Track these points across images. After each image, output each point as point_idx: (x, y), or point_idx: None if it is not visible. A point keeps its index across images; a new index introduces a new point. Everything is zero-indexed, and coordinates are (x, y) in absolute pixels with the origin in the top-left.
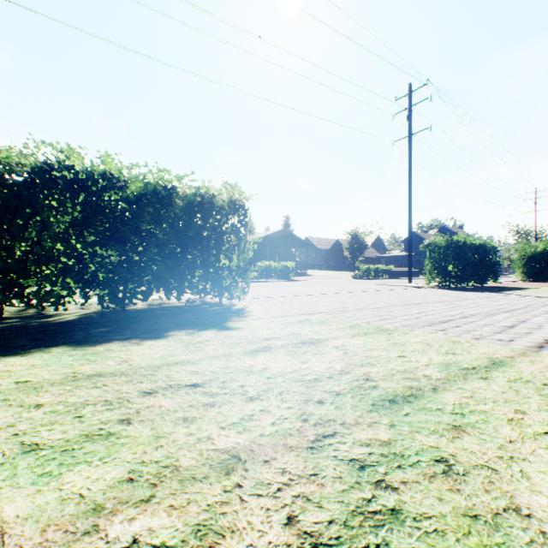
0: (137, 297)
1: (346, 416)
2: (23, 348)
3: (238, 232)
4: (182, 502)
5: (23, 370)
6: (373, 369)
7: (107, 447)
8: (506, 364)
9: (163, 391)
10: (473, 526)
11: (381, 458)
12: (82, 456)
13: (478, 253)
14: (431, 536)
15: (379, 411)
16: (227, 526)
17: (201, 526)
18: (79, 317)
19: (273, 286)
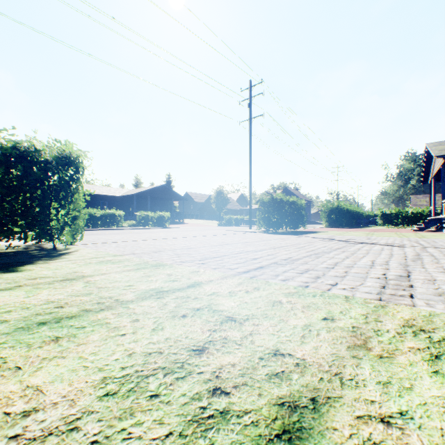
0: None
1: None
2: None
3: (67, 185)
4: None
5: None
6: (82, 298)
7: None
8: (198, 286)
9: None
10: None
11: None
12: None
13: (292, 207)
14: None
15: (13, 333)
16: None
17: None
18: None
19: (139, 232)
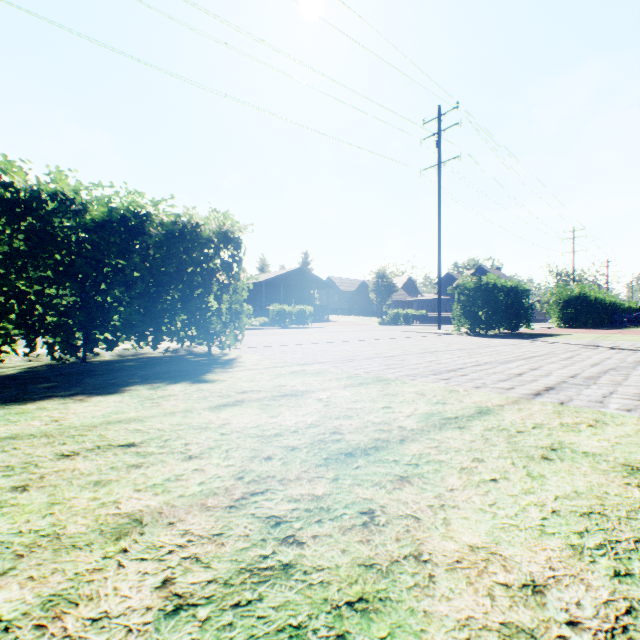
0: (97, 346)
1: (289, 472)
2: None
3: (229, 269)
4: (46, 572)
5: None
6: (348, 421)
7: None
8: (492, 412)
9: (86, 453)
10: (363, 575)
11: (304, 513)
12: None
13: (509, 296)
14: (313, 588)
15: (329, 465)
16: (87, 594)
17: (56, 596)
18: (21, 371)
19: (283, 333)
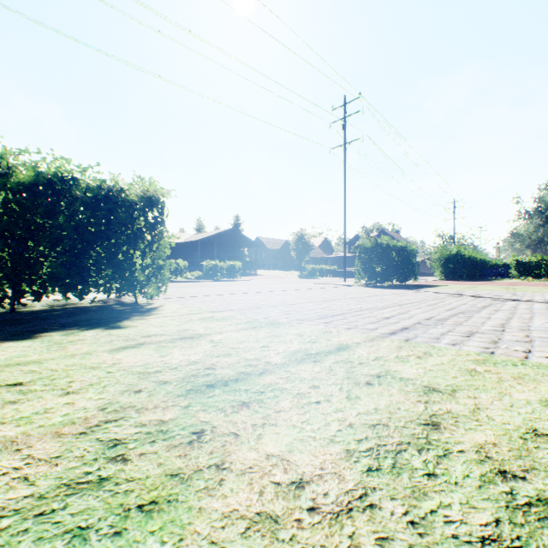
0: (22, 297)
1: (150, 402)
2: None
3: (152, 229)
4: None
5: None
6: (225, 359)
7: None
8: (348, 348)
9: None
10: (166, 482)
11: (143, 436)
12: None
13: (400, 254)
14: (116, 496)
15: (189, 395)
16: None
17: None
18: None
19: (212, 285)
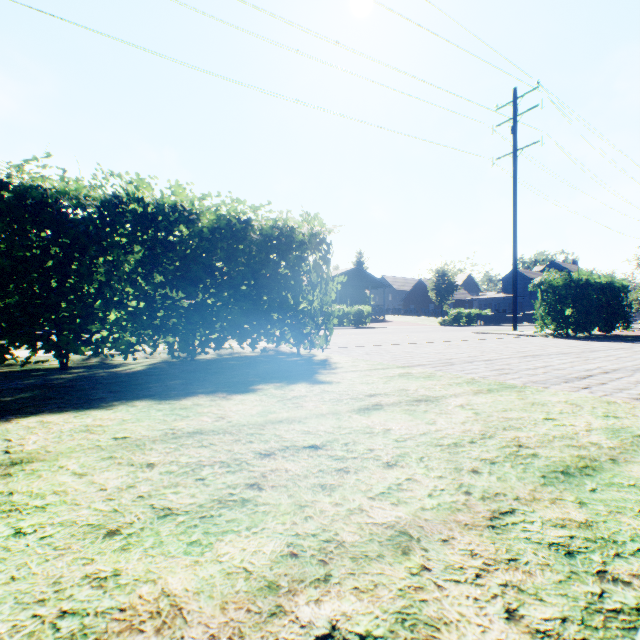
0: (211, 345)
1: (516, 490)
2: (104, 400)
3: (320, 270)
4: (367, 584)
5: (115, 425)
6: (521, 433)
7: (248, 515)
8: None
9: (281, 453)
10: None
11: (588, 543)
12: (226, 525)
13: (604, 293)
14: None
15: (556, 485)
16: (435, 616)
17: (404, 614)
18: (147, 367)
19: (349, 334)
